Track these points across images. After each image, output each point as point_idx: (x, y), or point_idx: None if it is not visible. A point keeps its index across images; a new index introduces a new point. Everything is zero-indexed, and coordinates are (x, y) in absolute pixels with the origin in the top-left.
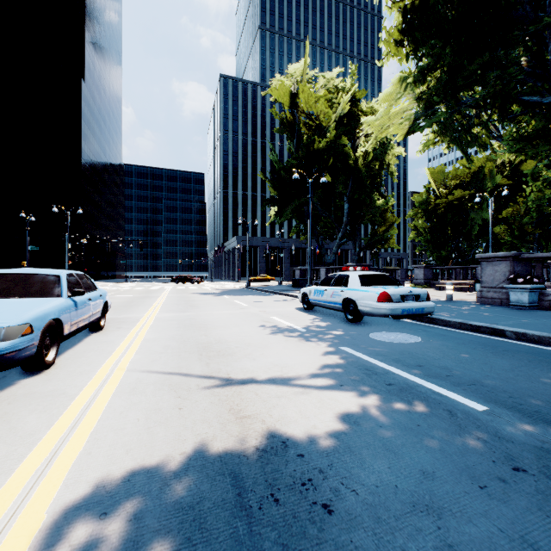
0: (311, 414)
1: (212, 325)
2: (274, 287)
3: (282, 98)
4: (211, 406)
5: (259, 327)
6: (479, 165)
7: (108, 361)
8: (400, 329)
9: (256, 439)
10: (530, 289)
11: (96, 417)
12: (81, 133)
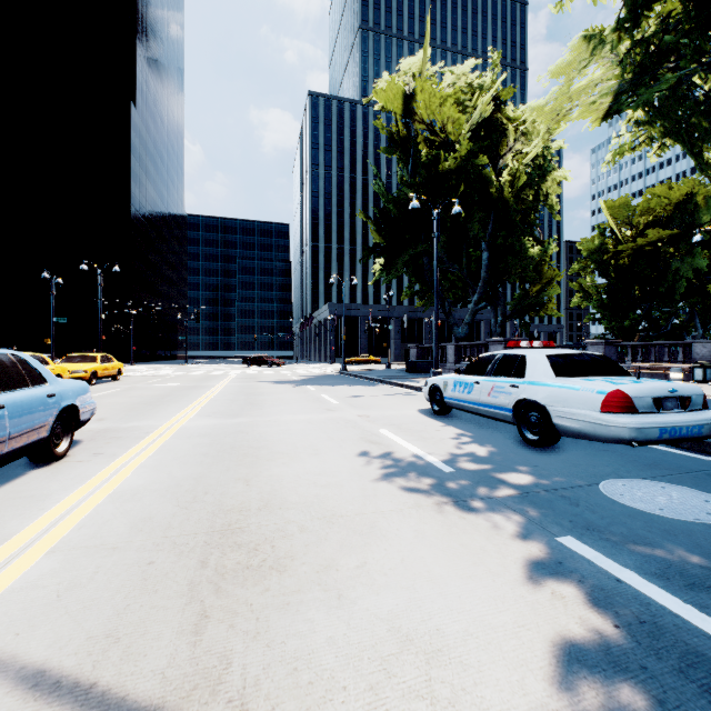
0: None
1: (268, 451)
2: (380, 373)
3: (392, 103)
4: None
5: (357, 457)
6: (687, 191)
7: None
8: (653, 469)
9: None
10: None
11: None
12: (130, 172)
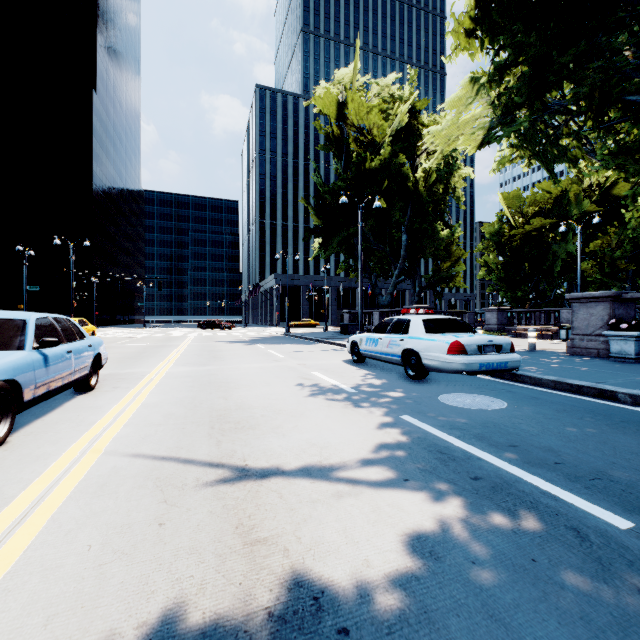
0: (361, 536)
1: (235, 384)
2: (318, 334)
3: (328, 109)
4: (209, 520)
5: (295, 386)
6: (563, 189)
7: (83, 437)
8: (477, 389)
9: (270, 591)
10: (637, 337)
11: (25, 543)
12: (92, 152)
